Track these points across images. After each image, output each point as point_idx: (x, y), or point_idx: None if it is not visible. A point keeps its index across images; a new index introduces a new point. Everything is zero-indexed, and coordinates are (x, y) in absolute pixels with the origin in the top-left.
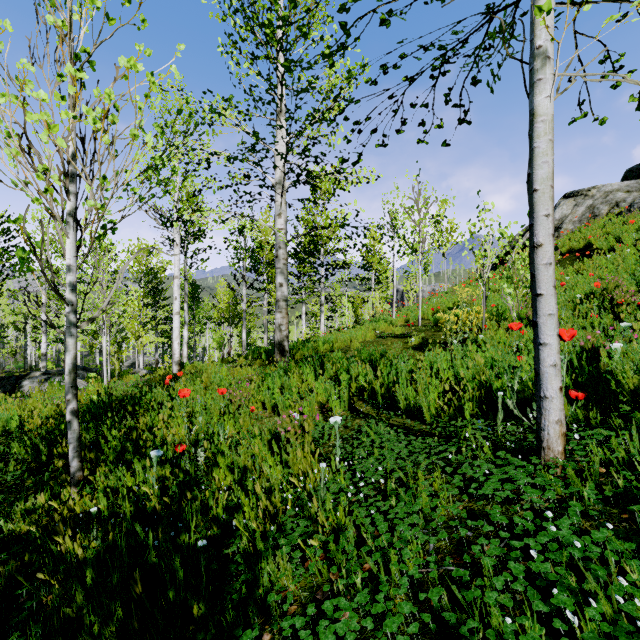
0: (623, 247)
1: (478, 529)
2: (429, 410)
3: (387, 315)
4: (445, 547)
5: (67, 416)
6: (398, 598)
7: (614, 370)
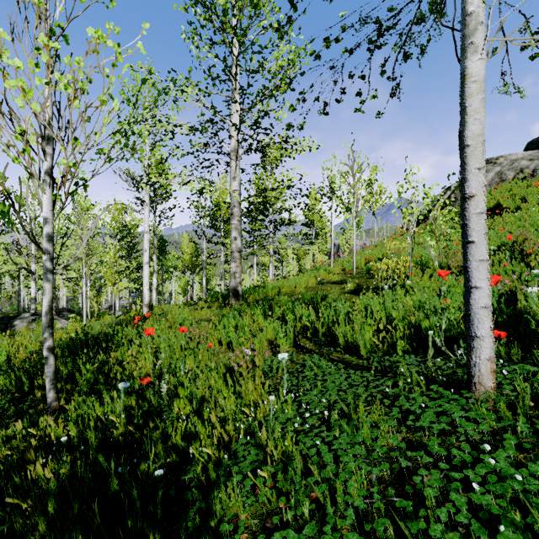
0: (529, 206)
1: (417, 460)
2: (365, 347)
3: (326, 265)
4: (387, 477)
5: (44, 352)
6: (344, 529)
7: (534, 311)
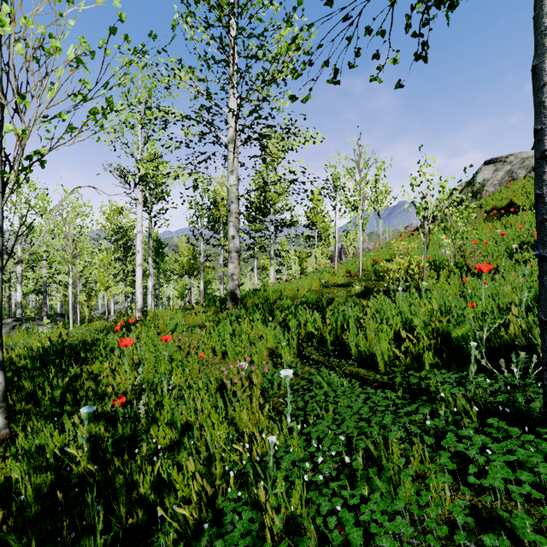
0: None
1: (495, 546)
2: (383, 358)
3: (329, 267)
4: None
5: None
6: None
7: None
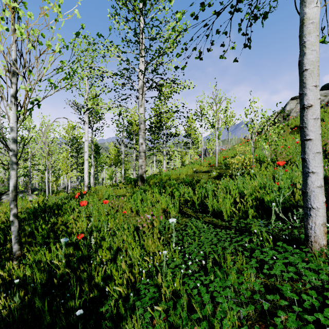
0: (327, 123)
1: (273, 300)
2: (226, 213)
3: (198, 161)
4: (252, 315)
5: (10, 218)
6: None
7: None
